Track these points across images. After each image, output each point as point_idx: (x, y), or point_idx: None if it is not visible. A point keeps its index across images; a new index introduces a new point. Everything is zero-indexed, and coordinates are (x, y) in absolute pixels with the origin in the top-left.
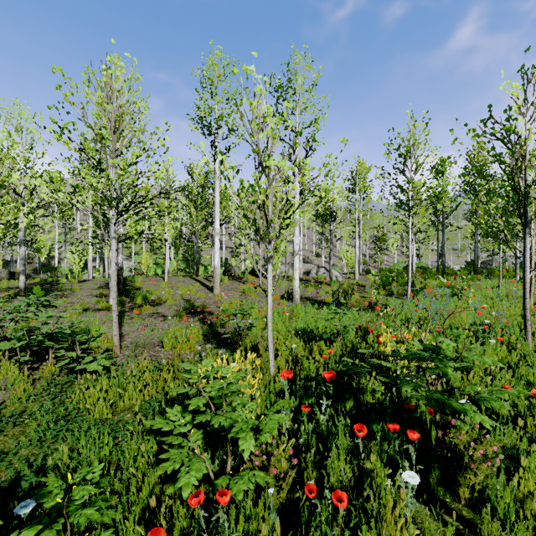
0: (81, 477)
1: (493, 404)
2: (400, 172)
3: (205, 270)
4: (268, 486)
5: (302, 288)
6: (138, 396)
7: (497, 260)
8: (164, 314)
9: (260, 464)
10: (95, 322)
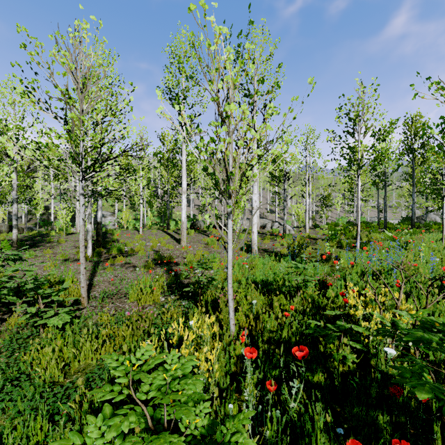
0: None
1: None
2: (351, 134)
3: (176, 224)
4: None
5: (259, 240)
6: (95, 354)
7: (429, 215)
8: (135, 264)
9: None
10: (69, 273)
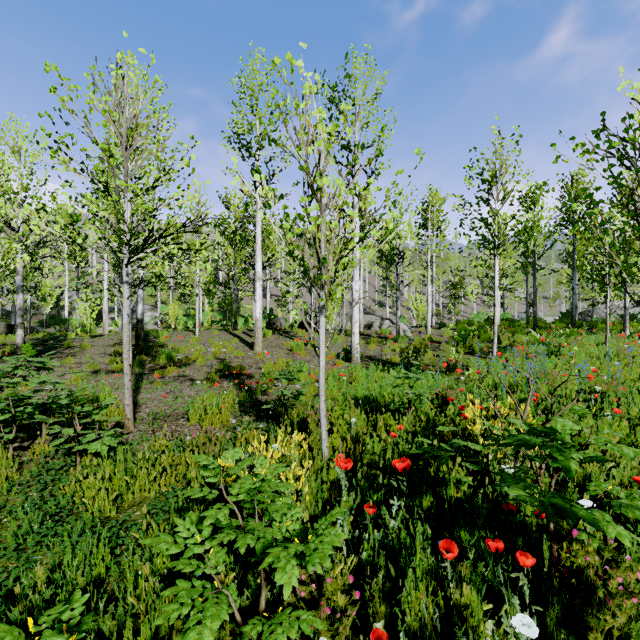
0: (49, 622)
1: (635, 512)
2: (484, 201)
3: (246, 322)
4: (318, 633)
5: (363, 345)
6: (152, 486)
7: (598, 310)
8: (192, 377)
9: (307, 597)
10: (105, 388)
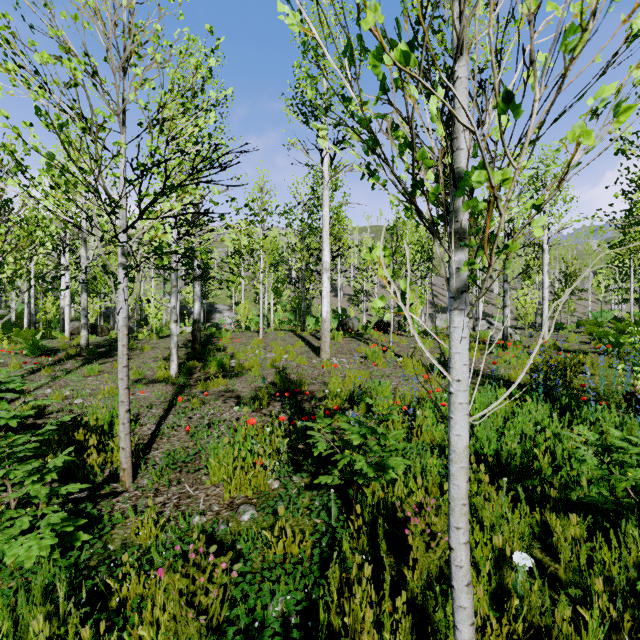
0: None
1: None
2: None
3: (317, 322)
4: None
5: None
6: None
7: None
8: (240, 394)
9: None
10: None
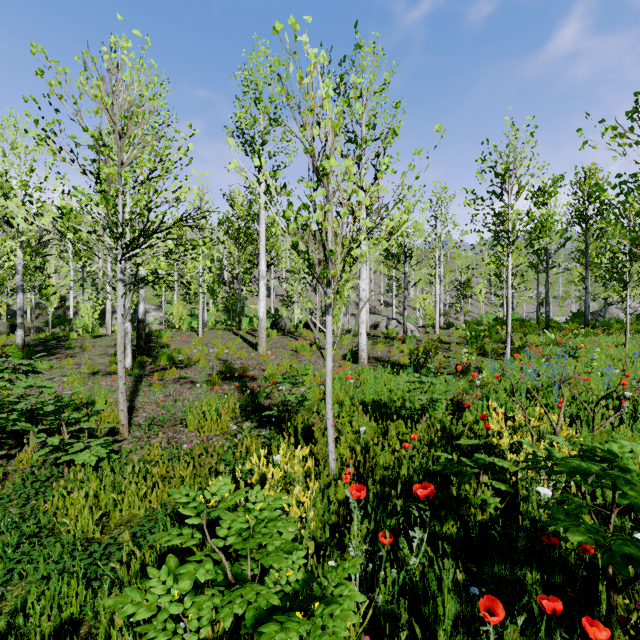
0: None
1: None
2: (498, 196)
3: (250, 322)
4: None
5: (370, 345)
6: (143, 502)
7: (610, 310)
8: (193, 379)
9: None
10: (101, 391)
